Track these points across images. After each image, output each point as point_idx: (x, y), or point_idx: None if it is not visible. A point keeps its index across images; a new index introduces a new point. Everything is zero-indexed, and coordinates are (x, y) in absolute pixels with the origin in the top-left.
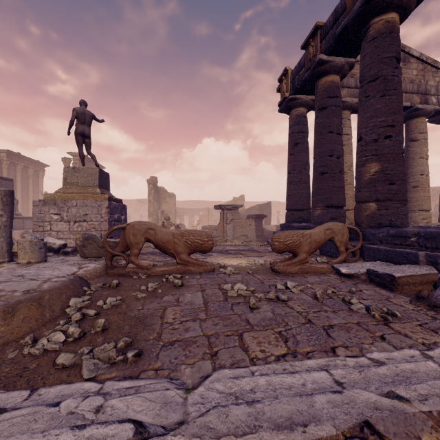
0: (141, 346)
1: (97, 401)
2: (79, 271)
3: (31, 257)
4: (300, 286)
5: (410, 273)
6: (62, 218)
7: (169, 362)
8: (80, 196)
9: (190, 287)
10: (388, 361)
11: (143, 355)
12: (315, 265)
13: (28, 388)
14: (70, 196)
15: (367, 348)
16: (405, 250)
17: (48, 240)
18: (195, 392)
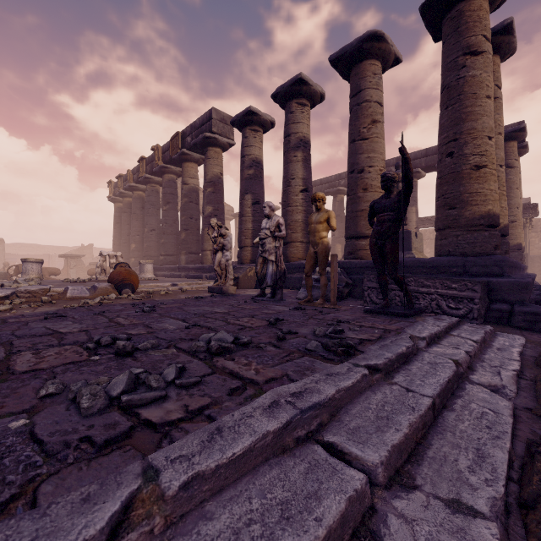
0: None
1: None
2: None
3: None
4: None
5: None
6: None
7: None
8: None
9: None
10: None
11: None
12: None
13: None
14: None
15: None
16: None
17: None
18: None
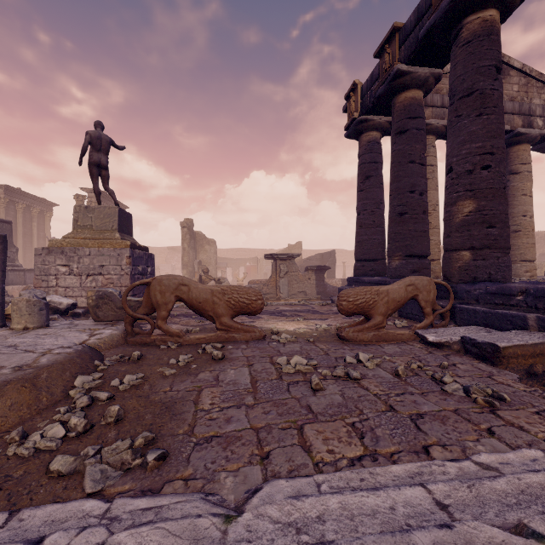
0: (167, 443)
1: (97, 536)
2: (90, 339)
3: (29, 321)
4: (376, 359)
5: (519, 343)
6: (72, 270)
7: (204, 468)
8: (94, 242)
9: (233, 360)
10: (503, 468)
11: (169, 457)
12: (393, 330)
13: (8, 506)
14: (82, 242)
15: (472, 448)
16: (510, 312)
17: (53, 298)
18: (239, 521)
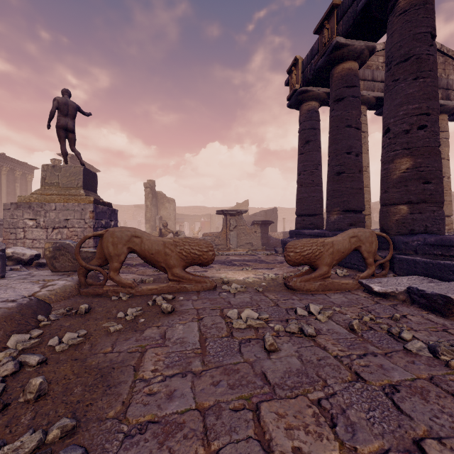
0: (90, 435)
1: None
2: (41, 291)
3: None
4: (327, 311)
5: None
6: (39, 224)
7: None
8: (60, 198)
9: (183, 313)
10: None
11: None
12: (338, 280)
13: None
14: (49, 198)
15: None
16: (453, 263)
17: (16, 250)
18: None
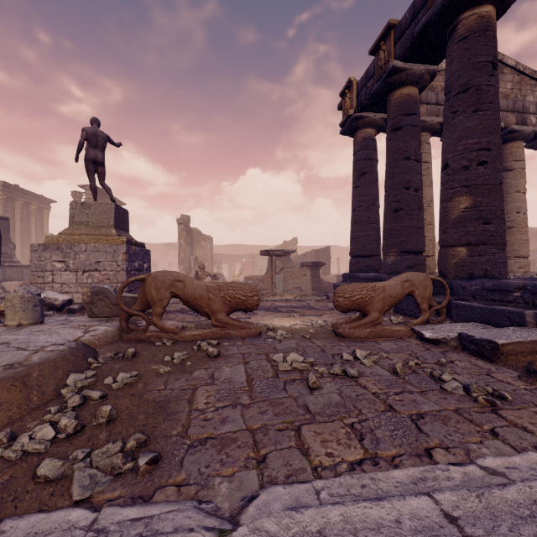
0: (160, 446)
1: None
2: (84, 336)
3: (23, 317)
4: (373, 356)
5: (518, 340)
6: (68, 266)
7: (197, 473)
8: (90, 238)
9: (228, 357)
10: (510, 473)
11: (161, 460)
12: (390, 326)
13: None
14: (78, 238)
15: (475, 450)
16: (507, 308)
17: (48, 294)
18: (233, 536)
